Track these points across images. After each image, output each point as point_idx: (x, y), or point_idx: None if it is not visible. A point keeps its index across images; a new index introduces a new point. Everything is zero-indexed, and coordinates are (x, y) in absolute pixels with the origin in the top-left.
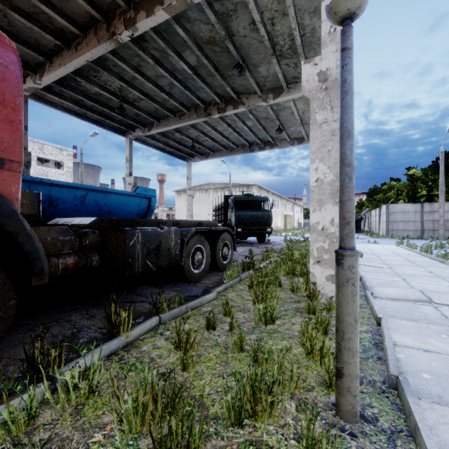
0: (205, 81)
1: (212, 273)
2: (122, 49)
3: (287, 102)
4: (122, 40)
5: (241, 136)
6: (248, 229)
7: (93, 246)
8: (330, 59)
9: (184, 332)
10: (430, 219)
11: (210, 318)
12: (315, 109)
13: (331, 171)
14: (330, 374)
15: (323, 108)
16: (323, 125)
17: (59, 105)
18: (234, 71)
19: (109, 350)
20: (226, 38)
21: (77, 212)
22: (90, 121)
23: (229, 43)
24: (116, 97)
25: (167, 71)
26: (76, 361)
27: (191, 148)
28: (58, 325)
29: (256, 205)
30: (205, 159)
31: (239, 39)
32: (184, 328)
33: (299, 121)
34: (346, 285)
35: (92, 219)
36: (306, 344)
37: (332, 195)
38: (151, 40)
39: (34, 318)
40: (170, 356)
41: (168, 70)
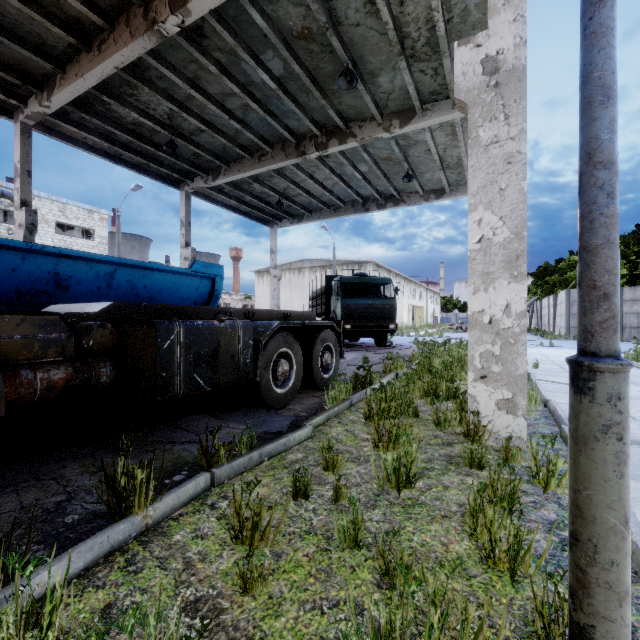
0: (297, 101)
1: (307, 394)
2: (170, 50)
3: (421, 132)
4: (167, 32)
5: (351, 188)
6: (360, 325)
7: (102, 350)
8: (503, 36)
9: (250, 509)
10: (633, 311)
11: (300, 478)
12: (477, 120)
13: (505, 224)
14: (545, 620)
15: (491, 118)
16: (492, 146)
17: (80, 141)
18: (341, 82)
19: (108, 544)
20: (329, 28)
21: (101, 298)
22: (127, 165)
23: (333, 36)
24: (164, 127)
25: (238, 86)
26: (35, 574)
27: (276, 206)
28: (38, 485)
29: (373, 291)
30: (298, 223)
31: (348, 30)
32: (253, 495)
33: (439, 163)
34: (603, 440)
35: (104, 304)
36: (482, 539)
37: (508, 264)
38: (214, 35)
39: (1, 472)
40: (222, 557)
41: (240, 84)
